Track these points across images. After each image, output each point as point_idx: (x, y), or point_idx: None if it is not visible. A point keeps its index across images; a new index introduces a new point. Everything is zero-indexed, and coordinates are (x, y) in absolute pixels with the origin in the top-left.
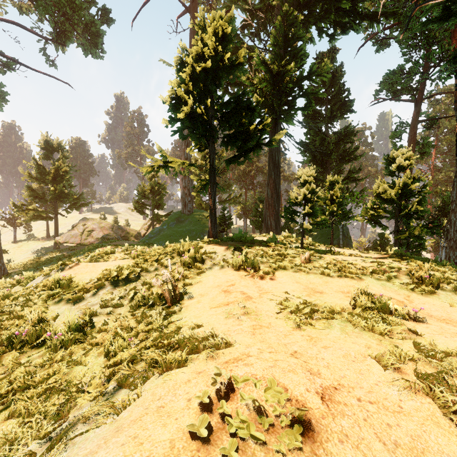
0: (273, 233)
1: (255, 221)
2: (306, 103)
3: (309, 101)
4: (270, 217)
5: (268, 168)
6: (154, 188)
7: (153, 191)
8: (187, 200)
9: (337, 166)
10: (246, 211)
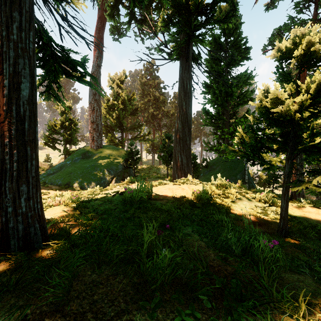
0: (184, 170)
1: (162, 156)
2: (228, 12)
3: (233, 7)
4: (181, 152)
5: (178, 97)
6: (65, 124)
7: (64, 126)
8: (95, 135)
9: (235, 107)
10: (154, 148)
